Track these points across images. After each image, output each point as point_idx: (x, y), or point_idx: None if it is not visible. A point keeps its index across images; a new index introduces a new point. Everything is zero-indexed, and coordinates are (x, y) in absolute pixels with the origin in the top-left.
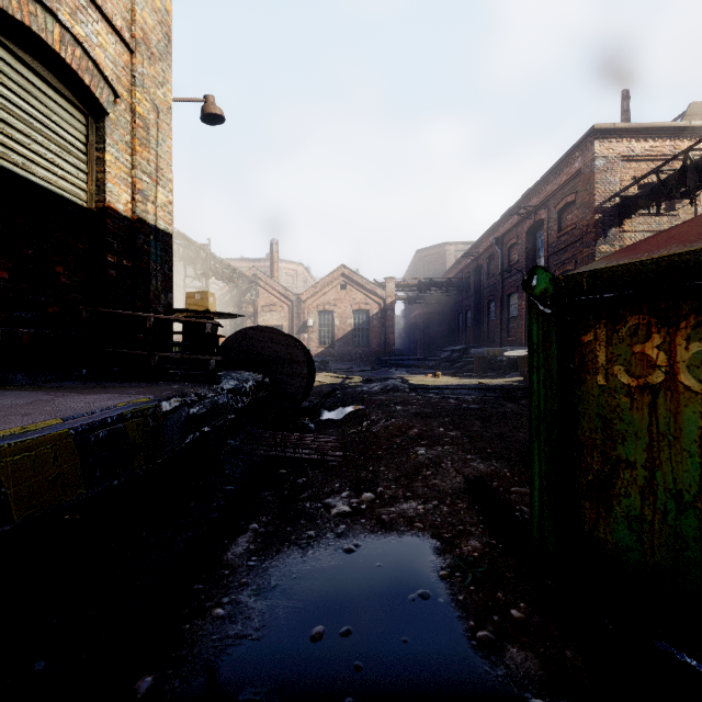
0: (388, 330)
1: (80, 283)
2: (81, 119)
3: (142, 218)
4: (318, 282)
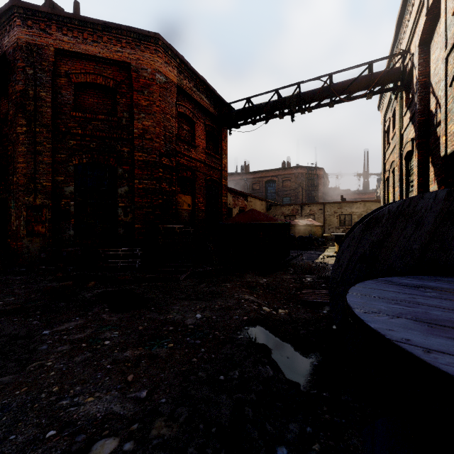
0: None
1: None
2: None
3: None
4: None
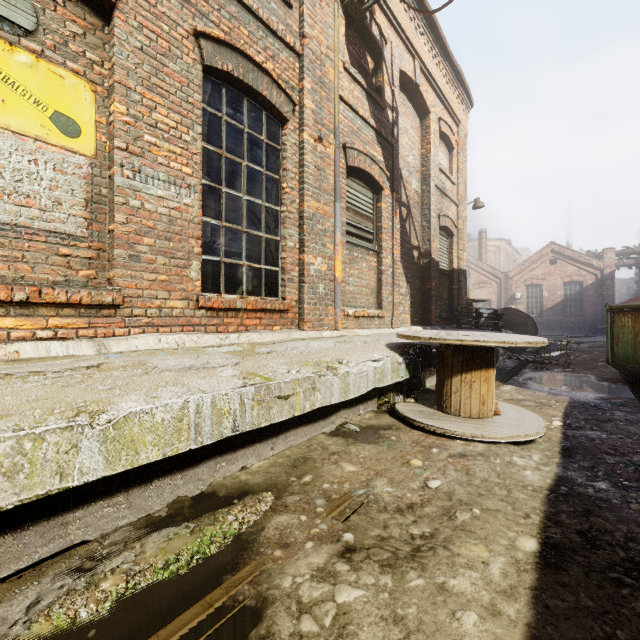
0: (607, 300)
1: (446, 297)
2: (447, 240)
3: (460, 268)
4: (525, 260)
